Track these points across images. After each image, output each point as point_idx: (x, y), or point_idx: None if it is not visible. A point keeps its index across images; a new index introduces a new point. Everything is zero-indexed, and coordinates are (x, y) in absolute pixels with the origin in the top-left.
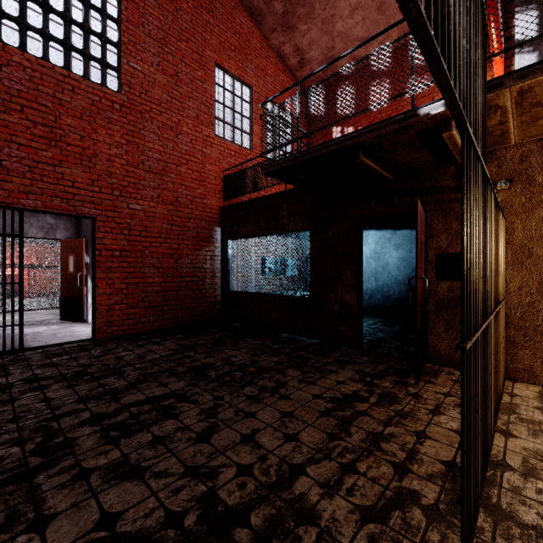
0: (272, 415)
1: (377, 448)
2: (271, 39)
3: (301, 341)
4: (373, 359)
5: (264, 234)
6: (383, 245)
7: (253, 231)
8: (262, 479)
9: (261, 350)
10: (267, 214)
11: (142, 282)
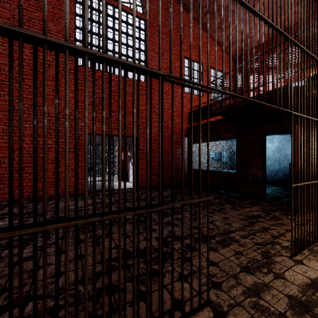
0: (219, 217)
1: (265, 231)
2: (213, 35)
3: (231, 194)
4: (271, 204)
5: (210, 141)
6: (284, 143)
7: (204, 139)
8: (218, 232)
9: None
10: (212, 130)
11: (154, 164)
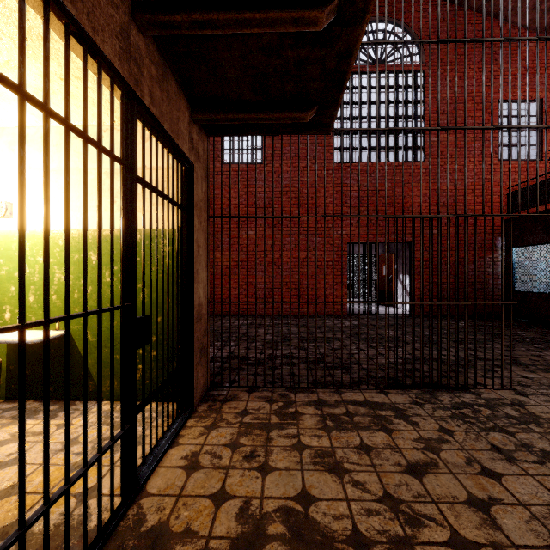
0: None
1: None
2: None
3: None
4: None
5: None
6: None
7: (542, 239)
8: (544, 363)
9: (549, 334)
10: None
11: None
